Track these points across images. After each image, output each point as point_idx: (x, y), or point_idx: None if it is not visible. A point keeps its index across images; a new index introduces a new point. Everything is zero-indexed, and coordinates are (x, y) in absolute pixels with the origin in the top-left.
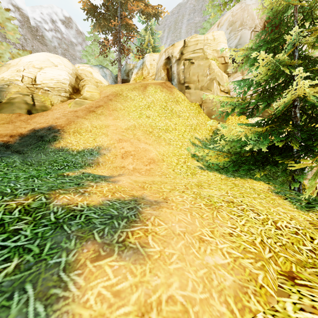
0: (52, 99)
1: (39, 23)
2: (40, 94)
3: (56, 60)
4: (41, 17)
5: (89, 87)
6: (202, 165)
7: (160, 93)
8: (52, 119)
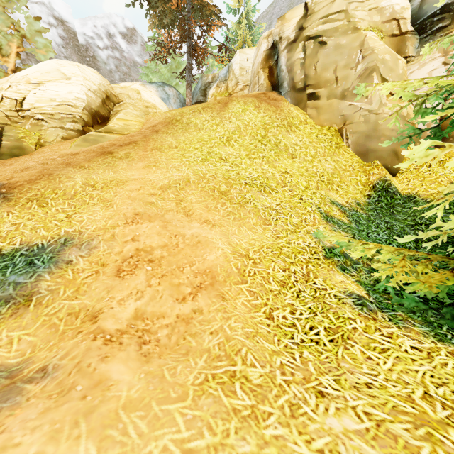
0: (46, 134)
1: (91, 39)
2: (28, 128)
3: (72, 70)
4: (94, 31)
5: (126, 113)
6: (358, 284)
7: (253, 111)
8: (10, 172)
